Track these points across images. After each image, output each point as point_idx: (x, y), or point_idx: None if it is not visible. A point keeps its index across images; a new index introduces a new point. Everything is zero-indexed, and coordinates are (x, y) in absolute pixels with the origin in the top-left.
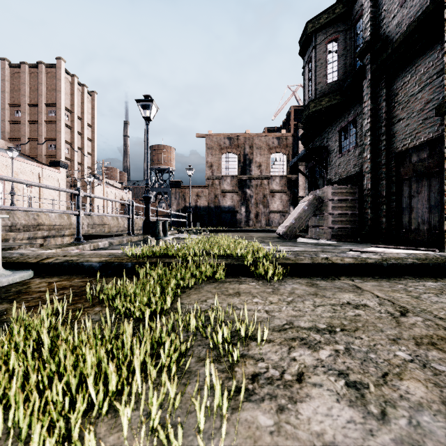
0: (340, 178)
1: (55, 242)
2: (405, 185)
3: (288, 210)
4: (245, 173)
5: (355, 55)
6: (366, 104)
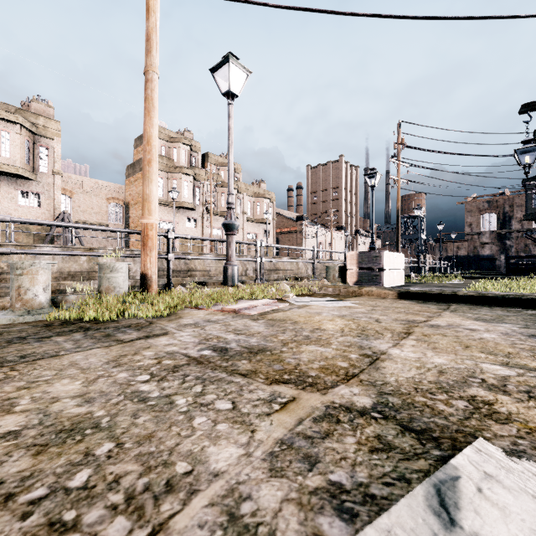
0: None
1: None
2: None
3: None
4: (504, 228)
5: None
6: None
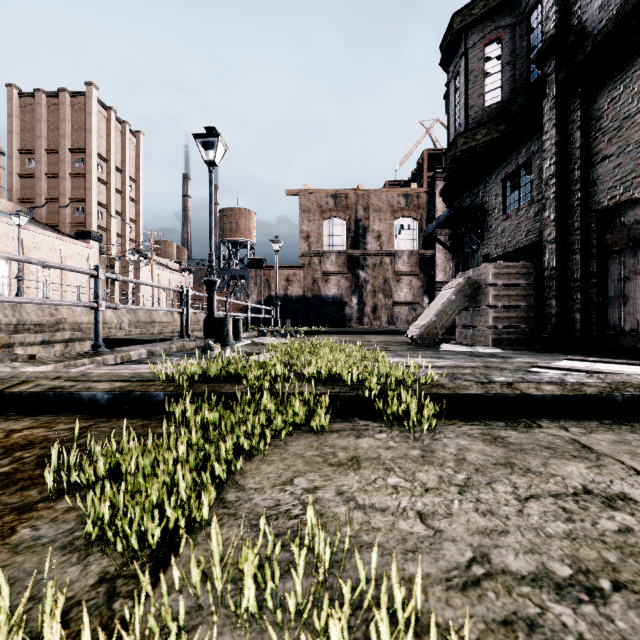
0: (504, 251)
1: (81, 348)
2: (614, 260)
3: (421, 301)
4: (358, 248)
5: (531, 60)
6: (548, 136)
